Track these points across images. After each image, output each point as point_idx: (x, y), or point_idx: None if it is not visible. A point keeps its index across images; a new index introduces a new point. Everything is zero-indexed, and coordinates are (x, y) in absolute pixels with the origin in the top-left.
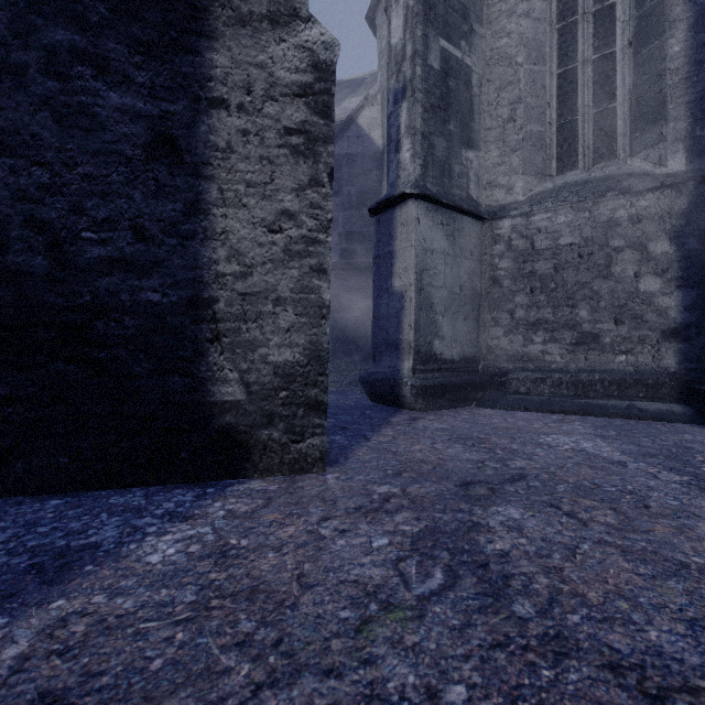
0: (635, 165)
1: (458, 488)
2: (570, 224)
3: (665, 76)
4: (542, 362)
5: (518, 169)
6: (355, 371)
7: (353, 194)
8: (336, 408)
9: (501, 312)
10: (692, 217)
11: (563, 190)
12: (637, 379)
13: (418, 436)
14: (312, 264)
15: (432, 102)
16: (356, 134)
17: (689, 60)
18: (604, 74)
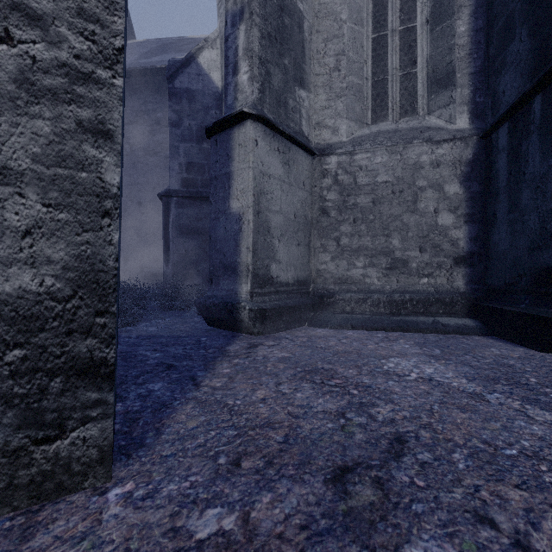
0: (431, 121)
1: (332, 491)
2: (385, 164)
3: (455, 50)
4: (363, 284)
5: (342, 113)
6: (194, 294)
7: (193, 127)
8: (169, 335)
9: (329, 239)
10: (475, 165)
11: (378, 135)
12: (437, 298)
13: (259, 373)
14: (82, 118)
15: (269, 31)
16: (196, 72)
17: (471, 39)
18: (408, 43)
